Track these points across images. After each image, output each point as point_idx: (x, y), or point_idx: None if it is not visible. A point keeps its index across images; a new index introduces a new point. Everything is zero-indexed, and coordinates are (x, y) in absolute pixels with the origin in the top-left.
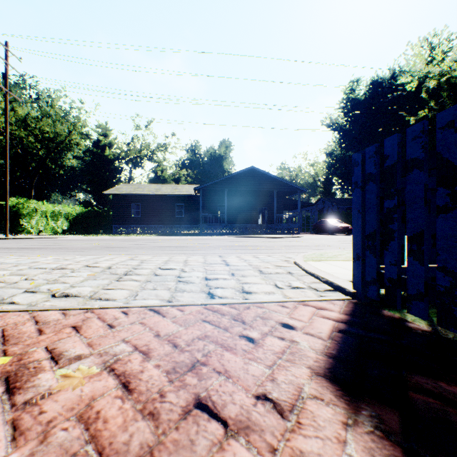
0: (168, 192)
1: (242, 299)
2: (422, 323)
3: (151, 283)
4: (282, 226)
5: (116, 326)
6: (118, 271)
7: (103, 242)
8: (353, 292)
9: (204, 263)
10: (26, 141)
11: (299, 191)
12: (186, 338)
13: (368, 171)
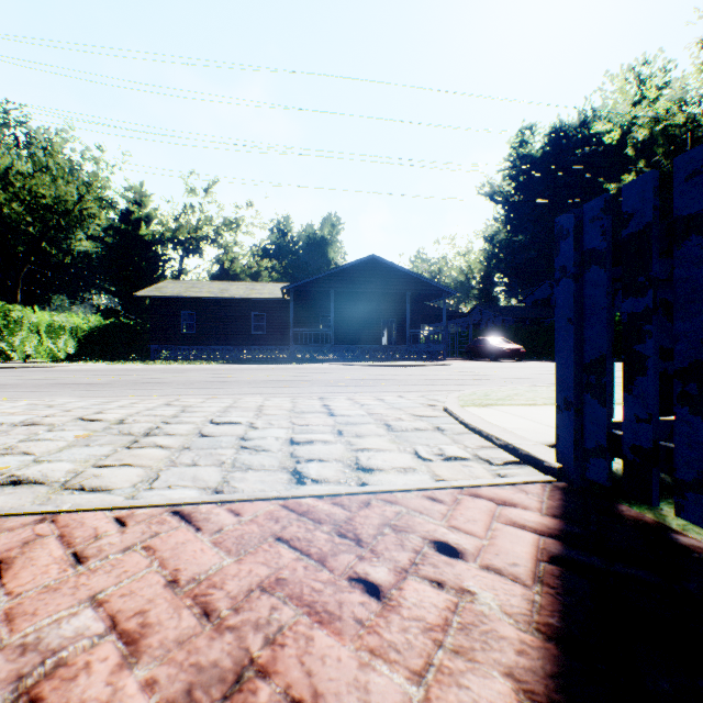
0: (241, 294)
1: (356, 484)
2: (702, 536)
3: (189, 451)
4: (419, 348)
5: (89, 558)
6: (135, 429)
7: (130, 374)
8: (559, 468)
9: (291, 412)
10: (8, 210)
11: (445, 293)
12: (235, 587)
13: (588, 245)
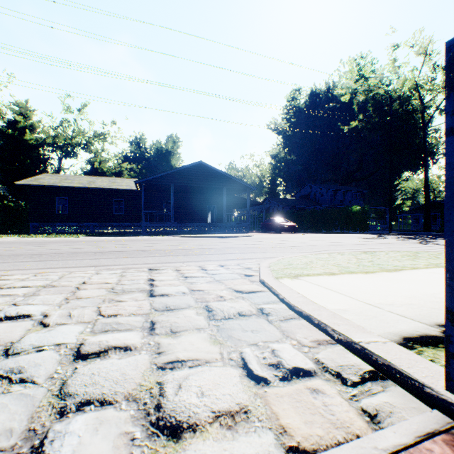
0: (104, 185)
1: None
2: None
3: None
4: (231, 225)
5: None
6: None
7: None
8: None
9: (109, 292)
10: None
11: (248, 189)
12: None
13: None
